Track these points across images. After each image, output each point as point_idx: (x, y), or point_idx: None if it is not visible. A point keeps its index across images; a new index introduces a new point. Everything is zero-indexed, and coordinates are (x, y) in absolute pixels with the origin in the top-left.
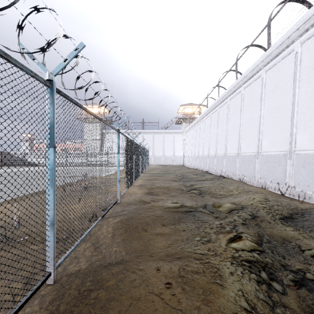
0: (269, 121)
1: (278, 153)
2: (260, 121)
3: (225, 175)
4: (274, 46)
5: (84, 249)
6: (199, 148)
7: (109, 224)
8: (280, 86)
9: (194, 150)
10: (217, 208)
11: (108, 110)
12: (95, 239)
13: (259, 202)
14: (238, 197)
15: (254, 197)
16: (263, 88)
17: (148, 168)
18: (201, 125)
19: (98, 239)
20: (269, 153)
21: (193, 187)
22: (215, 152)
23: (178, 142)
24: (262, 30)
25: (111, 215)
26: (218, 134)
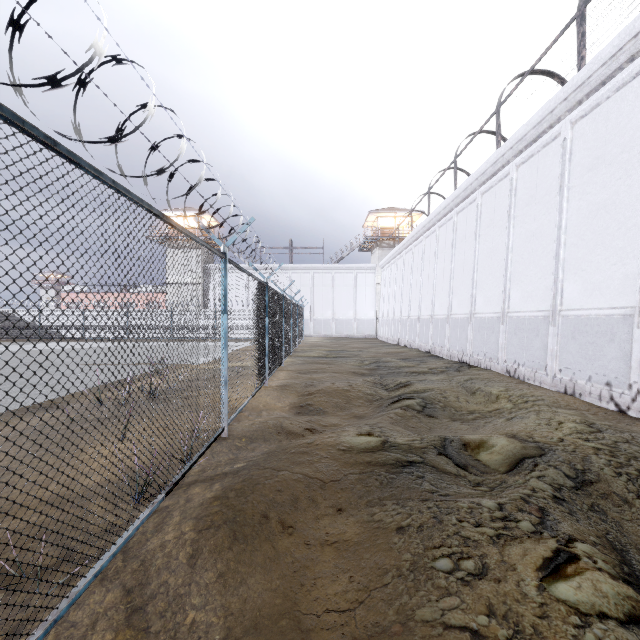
0: (583, 238)
1: (609, 312)
2: (558, 238)
3: (472, 361)
4: (597, 60)
5: (92, 617)
6: (411, 303)
7: (189, 510)
8: (612, 155)
9: (398, 306)
10: (475, 453)
11: (218, 222)
12: (138, 569)
13: (577, 436)
14: (517, 420)
15: (560, 421)
16: (566, 162)
17: (301, 344)
18: (415, 252)
19: (148, 569)
20: (582, 312)
21: (404, 392)
22: (448, 311)
23: (365, 288)
24: (564, 28)
25: (200, 476)
26: (455, 270)
